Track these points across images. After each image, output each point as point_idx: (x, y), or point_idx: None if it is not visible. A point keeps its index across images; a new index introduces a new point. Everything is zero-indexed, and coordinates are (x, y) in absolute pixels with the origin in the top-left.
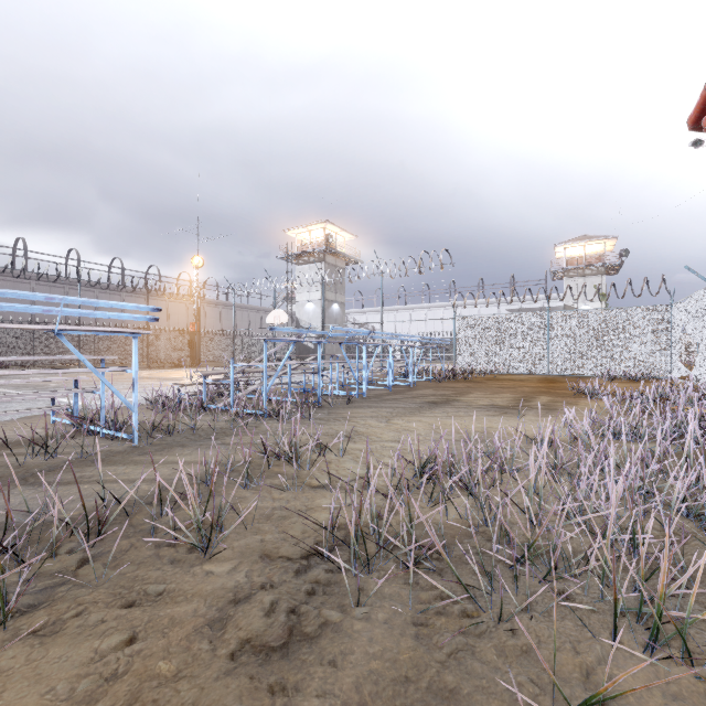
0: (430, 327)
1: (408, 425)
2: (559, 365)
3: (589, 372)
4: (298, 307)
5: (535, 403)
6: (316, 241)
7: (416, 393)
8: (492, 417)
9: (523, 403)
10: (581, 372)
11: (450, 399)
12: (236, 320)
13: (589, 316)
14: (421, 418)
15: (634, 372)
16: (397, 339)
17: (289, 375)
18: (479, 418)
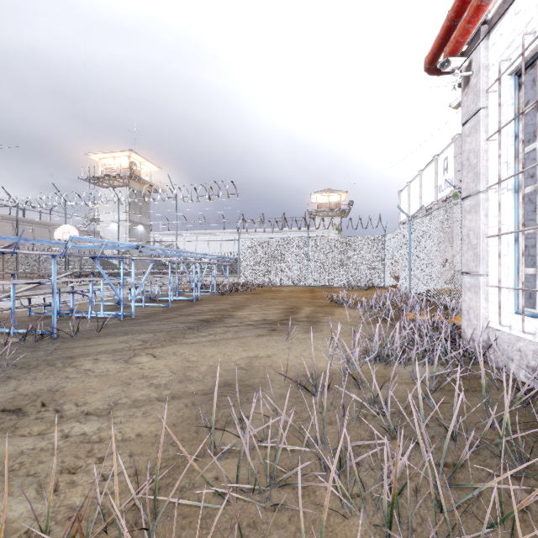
0: (225, 248)
1: (154, 364)
2: (316, 278)
3: (335, 283)
4: (102, 226)
5: (301, 315)
6: (120, 166)
7: (195, 309)
8: (261, 338)
9: (291, 315)
10: (330, 283)
11: (225, 315)
12: (34, 236)
13: (335, 241)
14: (180, 348)
15: (363, 283)
16: (176, 255)
17: (12, 298)
18: (247, 341)
